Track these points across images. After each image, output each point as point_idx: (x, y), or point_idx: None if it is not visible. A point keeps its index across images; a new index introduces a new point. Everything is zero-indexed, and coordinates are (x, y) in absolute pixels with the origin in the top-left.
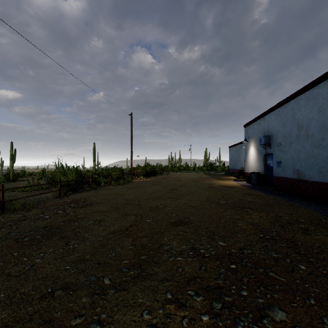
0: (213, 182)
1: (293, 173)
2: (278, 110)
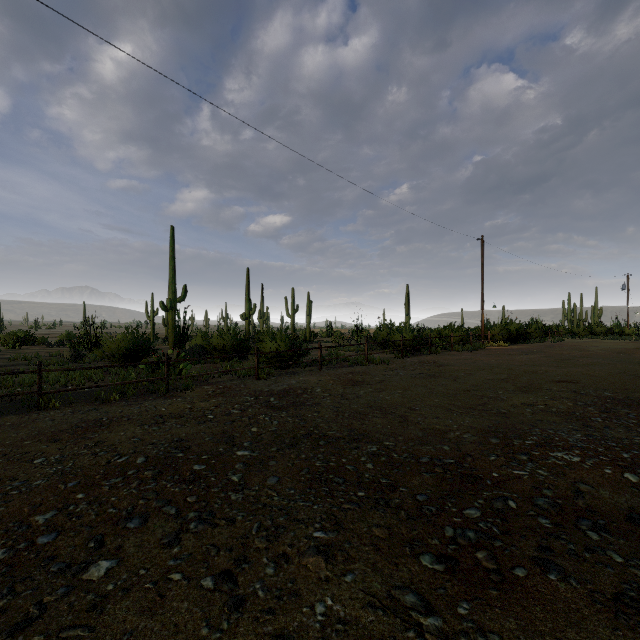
0: None
1: None
2: None
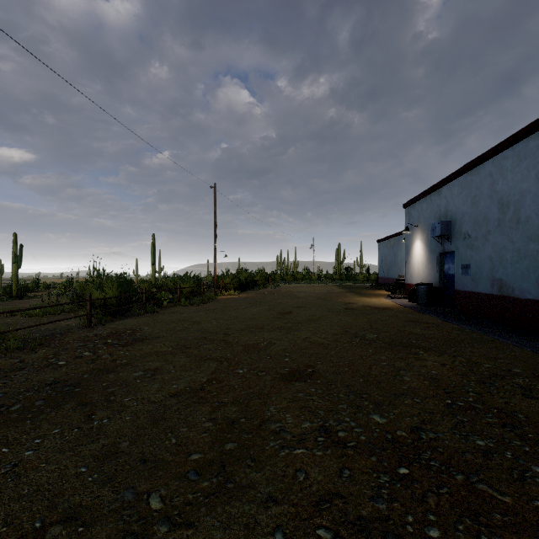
0: (353, 300)
1: (491, 286)
2: (463, 177)
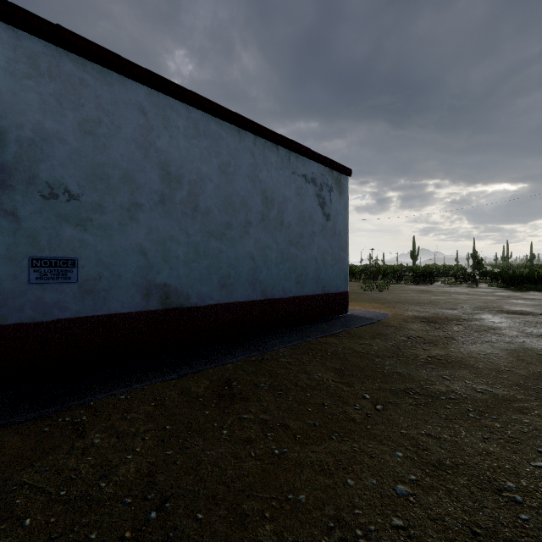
0: None
1: (146, 297)
2: (47, 49)
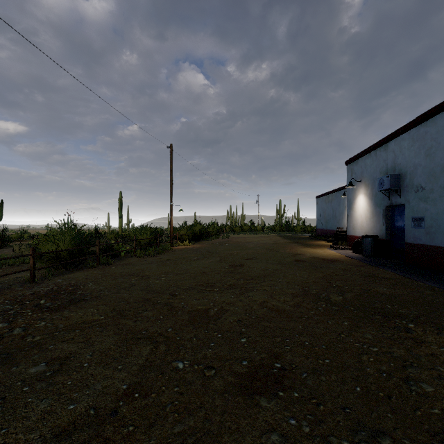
0: (300, 251)
1: None
2: (415, 130)
